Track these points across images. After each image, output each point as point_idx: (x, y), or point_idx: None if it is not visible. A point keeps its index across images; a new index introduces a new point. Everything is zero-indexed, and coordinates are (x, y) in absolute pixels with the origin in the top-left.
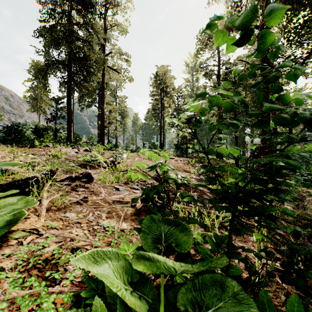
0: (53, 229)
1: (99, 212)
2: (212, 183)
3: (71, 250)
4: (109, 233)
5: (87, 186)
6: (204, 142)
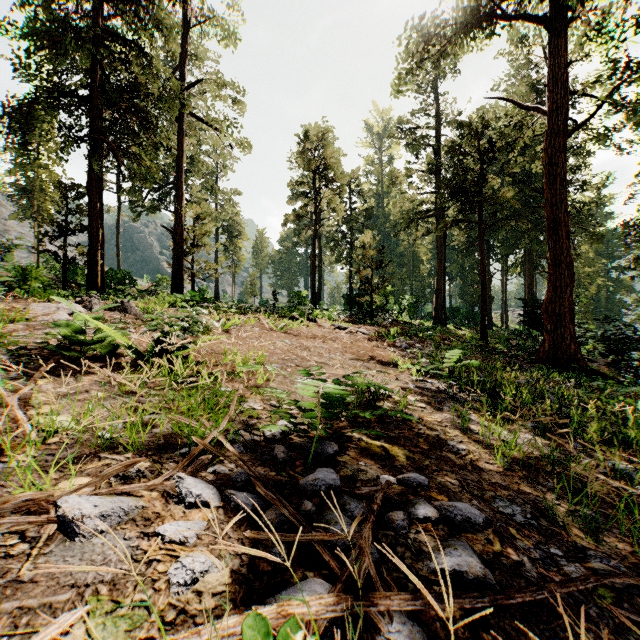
0: None
1: None
2: None
3: None
4: None
5: None
6: (404, 291)
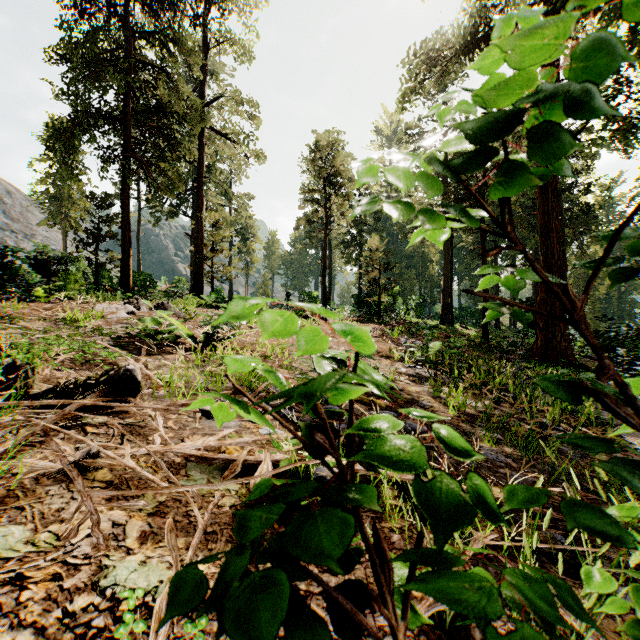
0: None
1: (122, 512)
2: None
3: None
4: None
5: (118, 409)
6: (413, 291)
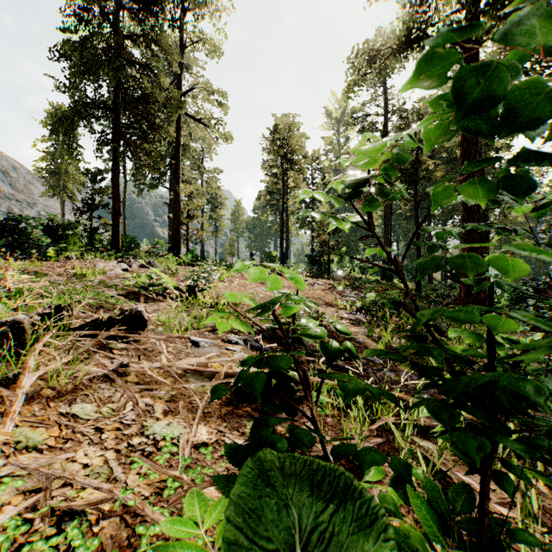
0: (30, 453)
1: (149, 399)
2: (439, 357)
3: (58, 517)
4: (163, 460)
5: (133, 338)
6: (358, 251)
